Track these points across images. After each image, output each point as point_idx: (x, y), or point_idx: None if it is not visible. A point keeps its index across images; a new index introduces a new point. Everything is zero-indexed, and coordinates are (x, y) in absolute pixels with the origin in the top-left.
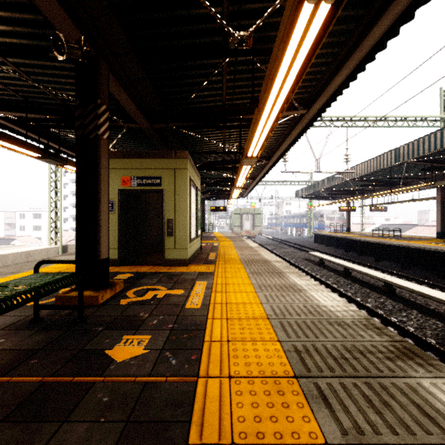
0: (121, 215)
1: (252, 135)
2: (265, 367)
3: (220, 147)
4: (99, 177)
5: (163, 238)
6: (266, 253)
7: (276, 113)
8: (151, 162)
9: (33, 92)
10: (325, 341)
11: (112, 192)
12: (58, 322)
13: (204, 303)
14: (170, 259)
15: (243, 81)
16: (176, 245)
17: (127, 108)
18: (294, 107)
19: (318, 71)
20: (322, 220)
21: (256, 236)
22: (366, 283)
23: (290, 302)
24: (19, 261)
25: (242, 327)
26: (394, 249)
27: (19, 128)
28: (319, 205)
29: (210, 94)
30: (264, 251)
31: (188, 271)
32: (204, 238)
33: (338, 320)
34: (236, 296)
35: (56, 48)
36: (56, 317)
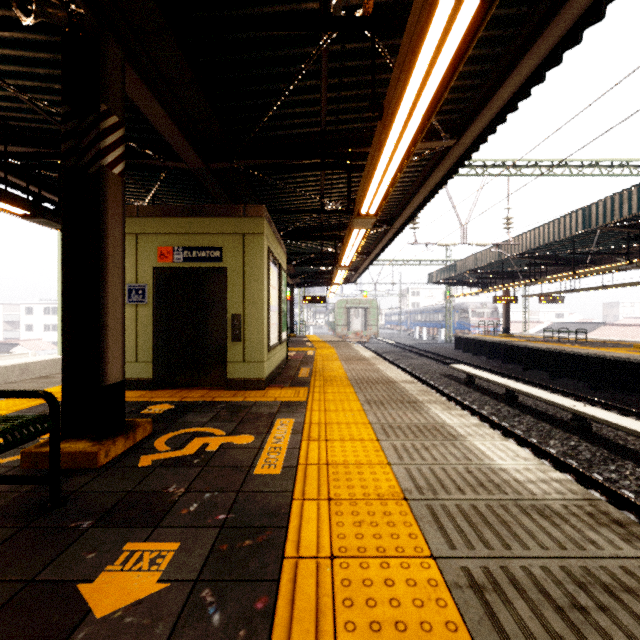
0: (158, 308)
1: (369, 173)
2: (413, 636)
3: (317, 203)
4: (103, 241)
5: (224, 346)
6: (388, 367)
7: (413, 130)
8: (206, 223)
9: (13, 109)
10: (525, 558)
11: (144, 272)
12: (12, 509)
13: (288, 463)
14: (236, 378)
15: (355, 88)
16: (246, 357)
17: (164, 133)
18: (435, 135)
19: (477, 71)
20: (466, 316)
21: (369, 340)
22: (542, 414)
23: (440, 462)
24: (10, 378)
25: (358, 521)
26: (580, 360)
27: (1, 172)
28: (463, 294)
29: (300, 112)
30: (385, 364)
31: (264, 399)
32: (292, 344)
33: (538, 502)
34: (343, 448)
35: (19, 3)
36: (13, 495)
